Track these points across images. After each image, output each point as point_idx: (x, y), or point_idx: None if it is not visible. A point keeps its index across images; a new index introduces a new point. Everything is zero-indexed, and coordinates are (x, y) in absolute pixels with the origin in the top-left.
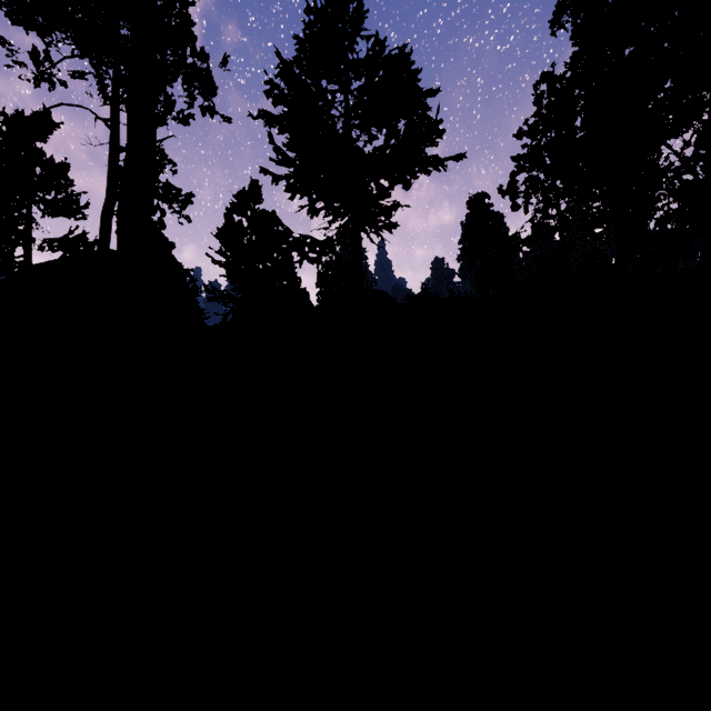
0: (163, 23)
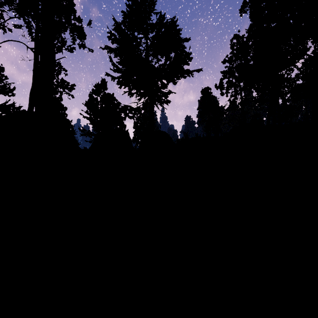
0: (60, 4)
